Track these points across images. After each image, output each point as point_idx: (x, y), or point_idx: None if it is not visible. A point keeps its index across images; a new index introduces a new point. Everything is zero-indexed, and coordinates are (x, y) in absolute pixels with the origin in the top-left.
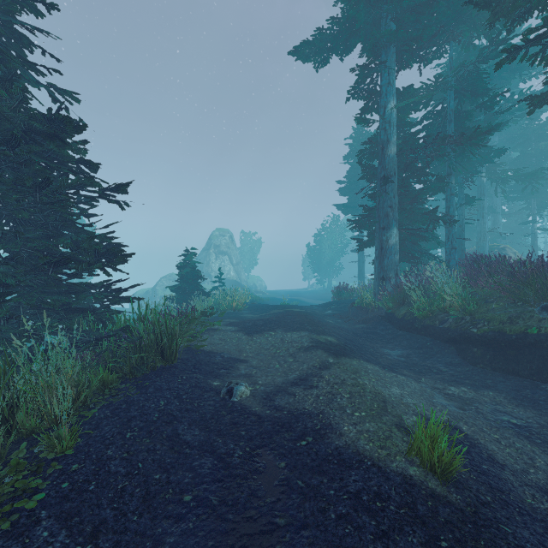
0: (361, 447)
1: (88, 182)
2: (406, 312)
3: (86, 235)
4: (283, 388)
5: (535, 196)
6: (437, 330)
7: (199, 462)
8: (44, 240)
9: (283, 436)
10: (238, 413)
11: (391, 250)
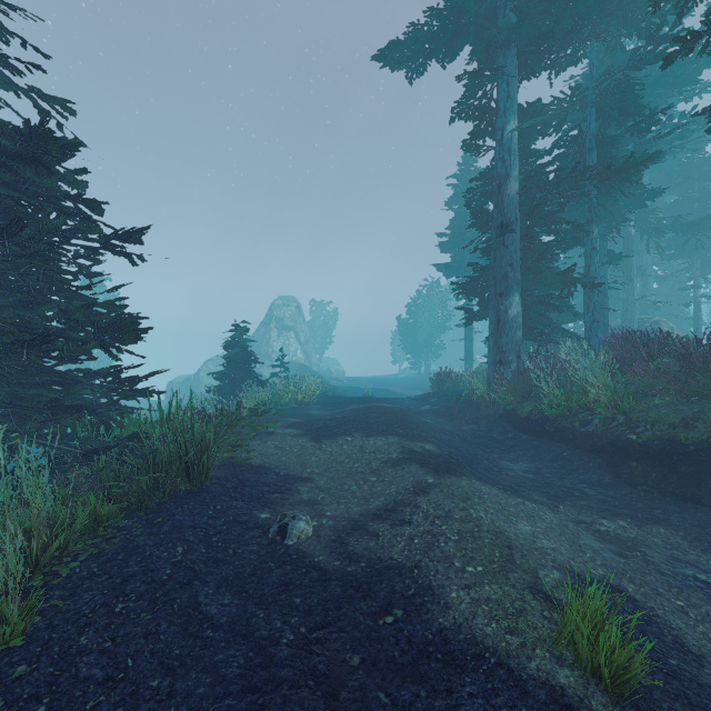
0: (479, 630)
1: (84, 227)
2: (532, 410)
3: (85, 301)
4: (361, 523)
5: (699, 253)
6: (578, 434)
7: (224, 655)
8: (18, 308)
9: (359, 606)
10: (293, 565)
11: (512, 324)
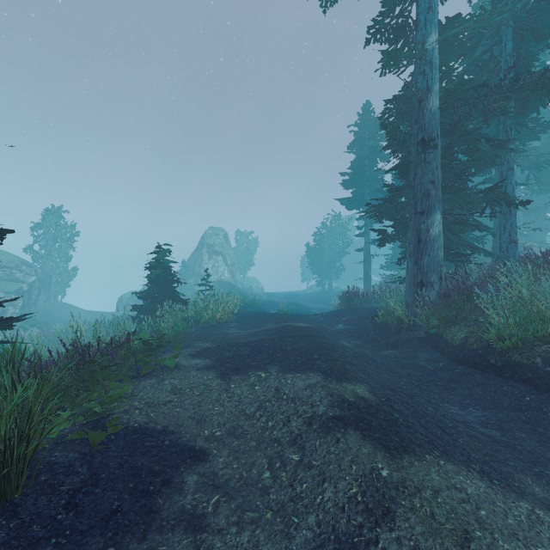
0: None
1: None
2: (467, 337)
3: None
4: None
5: None
6: (543, 374)
7: None
8: None
9: None
10: None
11: (433, 243)
